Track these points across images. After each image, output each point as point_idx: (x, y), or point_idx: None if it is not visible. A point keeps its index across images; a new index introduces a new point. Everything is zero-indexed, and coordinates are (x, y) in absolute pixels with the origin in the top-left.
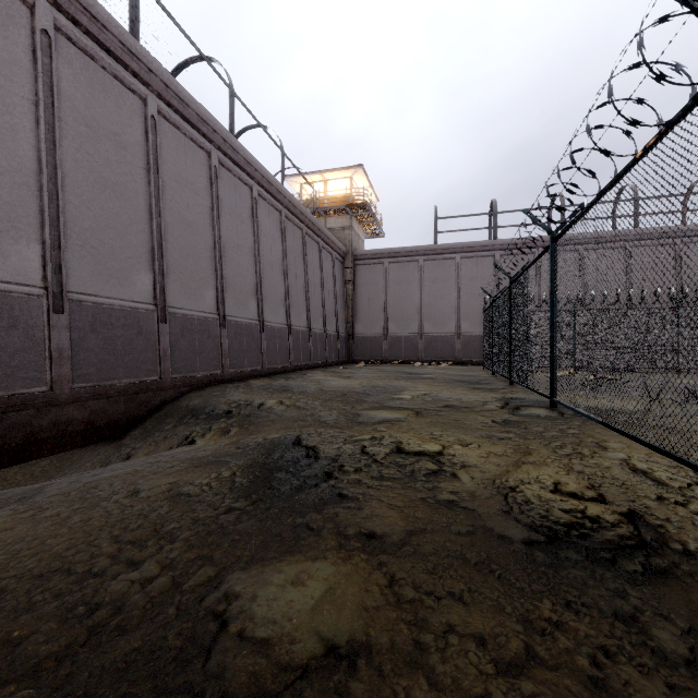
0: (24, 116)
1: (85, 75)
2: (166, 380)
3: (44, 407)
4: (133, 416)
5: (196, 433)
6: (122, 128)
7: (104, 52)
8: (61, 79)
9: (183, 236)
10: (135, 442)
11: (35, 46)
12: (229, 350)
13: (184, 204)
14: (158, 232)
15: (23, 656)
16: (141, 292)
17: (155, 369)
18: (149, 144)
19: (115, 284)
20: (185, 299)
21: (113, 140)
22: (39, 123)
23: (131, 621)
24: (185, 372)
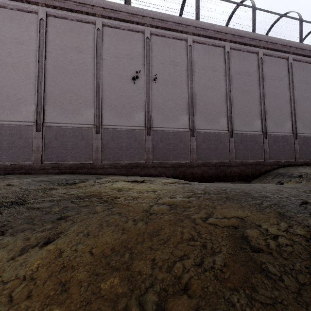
0: (222, 81)
1: (238, 58)
2: (266, 161)
3: (228, 166)
4: (254, 174)
5: (283, 181)
6: (249, 68)
7: (243, 46)
8: (231, 63)
9: (274, 101)
10: (256, 182)
11: (225, 58)
12: (299, 150)
13: (274, 87)
14: (263, 103)
15: (254, 195)
16: (256, 128)
17: (262, 157)
18: (259, 69)
19: (247, 126)
20: (275, 128)
21: (246, 74)
22: (226, 81)
23: (276, 198)
24: (275, 159)
